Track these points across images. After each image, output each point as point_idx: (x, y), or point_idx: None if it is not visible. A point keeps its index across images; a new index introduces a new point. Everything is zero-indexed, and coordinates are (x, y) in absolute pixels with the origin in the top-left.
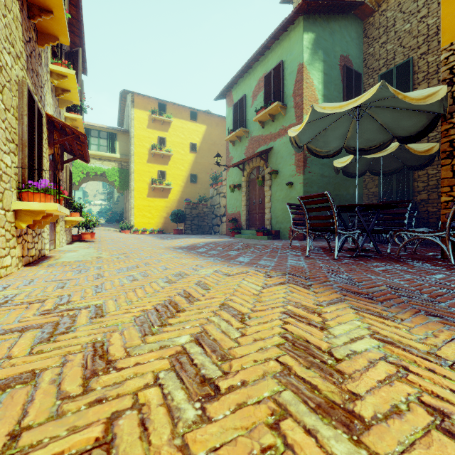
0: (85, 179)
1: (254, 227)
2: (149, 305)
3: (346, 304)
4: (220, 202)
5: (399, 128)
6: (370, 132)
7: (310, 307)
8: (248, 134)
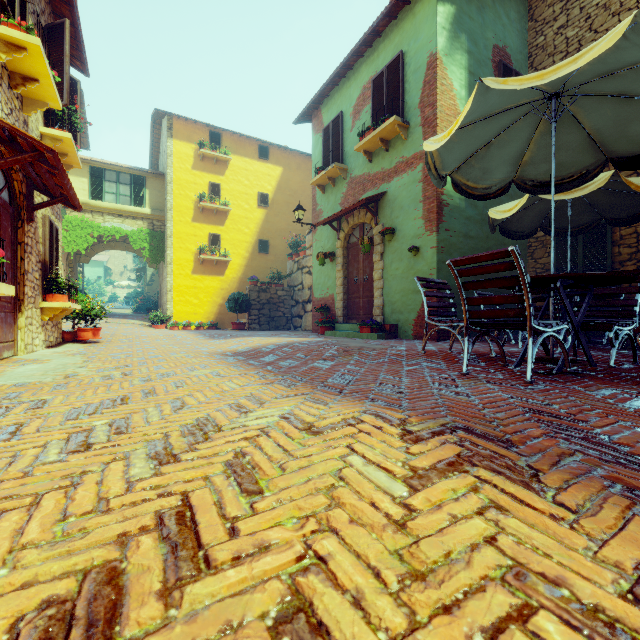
0: (99, 247)
1: (355, 320)
2: (5, 615)
3: None
4: (302, 281)
5: (625, 139)
6: (567, 150)
7: (630, 627)
8: (346, 174)
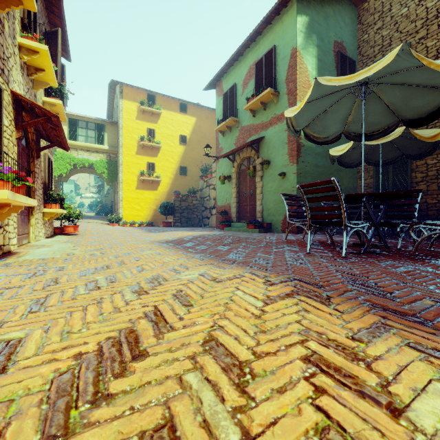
0: (74, 171)
1: (244, 220)
2: (94, 341)
3: (397, 337)
4: (209, 194)
5: (409, 109)
6: (374, 115)
7: (345, 345)
8: (238, 124)
